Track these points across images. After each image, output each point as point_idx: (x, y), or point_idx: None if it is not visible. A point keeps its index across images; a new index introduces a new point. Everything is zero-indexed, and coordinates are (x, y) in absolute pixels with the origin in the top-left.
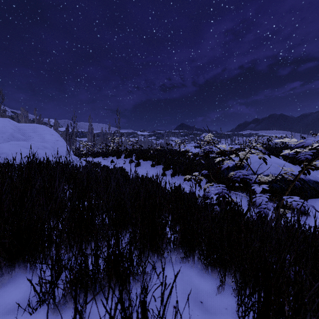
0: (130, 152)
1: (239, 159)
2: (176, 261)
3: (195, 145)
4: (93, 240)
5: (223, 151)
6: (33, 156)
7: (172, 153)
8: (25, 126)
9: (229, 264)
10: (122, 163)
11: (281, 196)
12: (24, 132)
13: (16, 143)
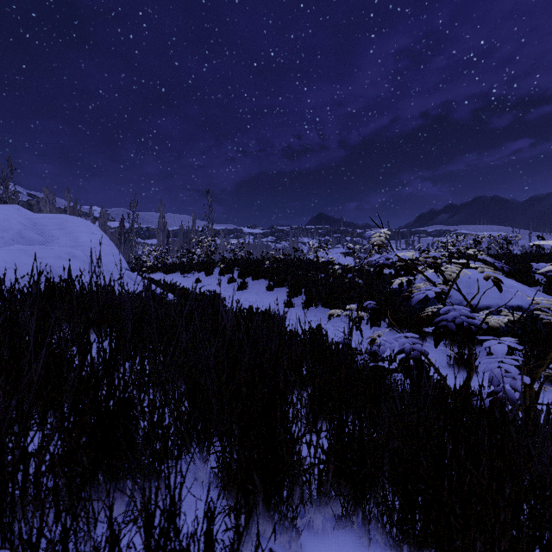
0: (230, 264)
1: (443, 281)
2: (324, 525)
3: (343, 251)
4: (131, 478)
5: (410, 264)
6: (39, 274)
7: (304, 265)
8: (45, 218)
9: (457, 548)
10: (216, 284)
11: (539, 360)
12: (42, 230)
13: (19, 249)
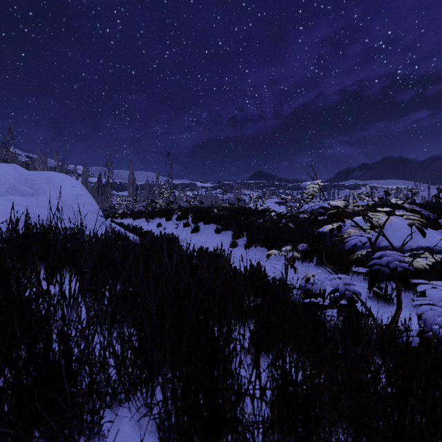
0: (185, 211)
1: (370, 226)
2: None
3: (277, 201)
4: None
5: (342, 212)
6: (17, 221)
7: (246, 212)
8: (35, 174)
9: None
10: (174, 228)
11: None
12: (33, 184)
13: (8, 199)
